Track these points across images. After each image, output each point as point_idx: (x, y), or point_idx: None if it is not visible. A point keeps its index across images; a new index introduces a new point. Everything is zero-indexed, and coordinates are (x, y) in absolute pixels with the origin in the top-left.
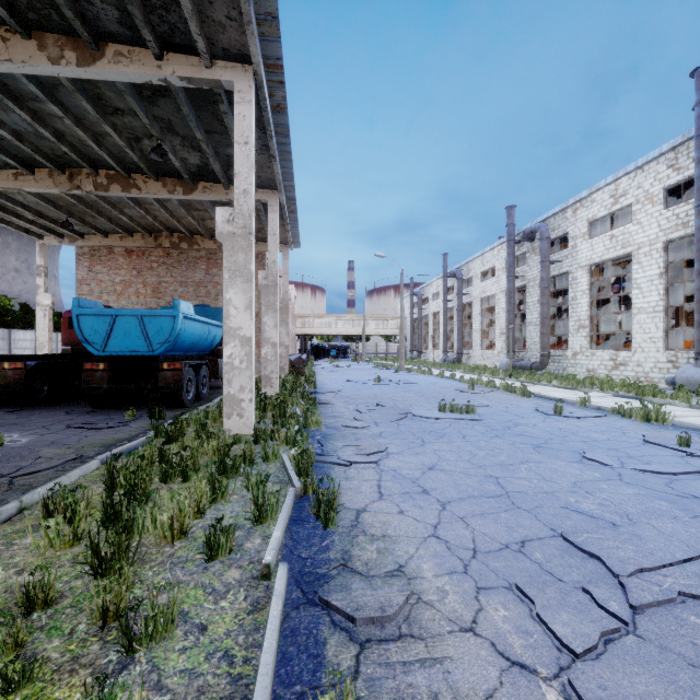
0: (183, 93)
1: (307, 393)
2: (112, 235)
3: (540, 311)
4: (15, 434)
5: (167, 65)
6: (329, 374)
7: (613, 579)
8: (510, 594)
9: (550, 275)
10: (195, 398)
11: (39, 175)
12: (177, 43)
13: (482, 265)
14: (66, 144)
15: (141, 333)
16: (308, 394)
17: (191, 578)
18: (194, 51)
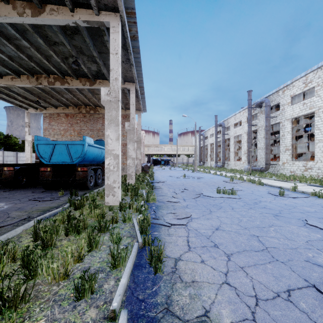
0: (86, 31)
1: (149, 182)
2: (59, 107)
3: (265, 142)
4: (3, 203)
5: (76, 14)
6: (160, 173)
7: None
8: None
9: (270, 124)
10: (94, 185)
11: (23, 78)
12: (81, 2)
13: (235, 120)
14: (33, 62)
15: (67, 153)
16: (150, 183)
17: (63, 316)
18: (90, 7)
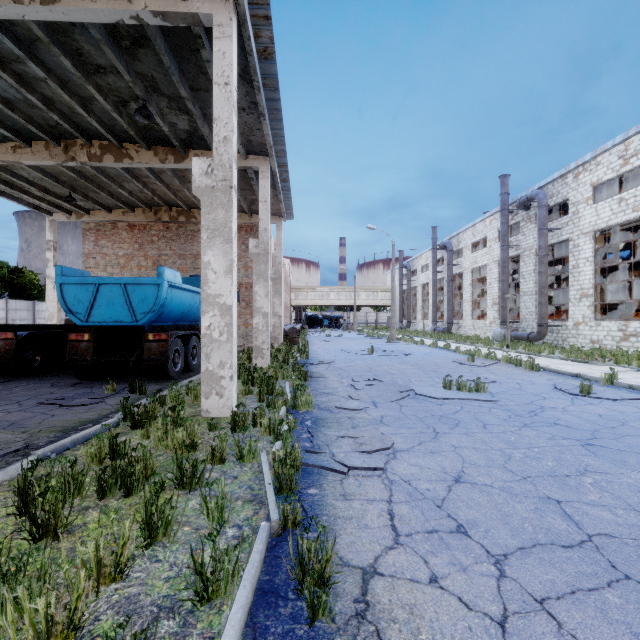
0: (161, 39)
1: (299, 365)
2: (115, 211)
3: (538, 280)
4: None
5: None
6: (322, 343)
7: None
8: None
9: (548, 243)
10: (184, 369)
11: (36, 147)
12: None
13: (473, 236)
14: (56, 112)
15: (125, 302)
16: (300, 366)
17: None
18: None
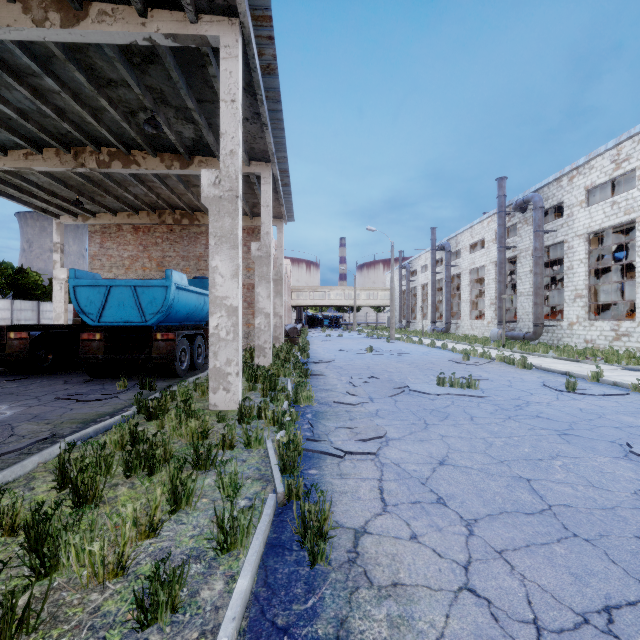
0: (171, 57)
1: (300, 363)
2: (120, 213)
3: (534, 281)
4: (4, 406)
5: (152, 22)
6: (322, 343)
7: None
8: None
9: (544, 244)
10: (190, 368)
11: (47, 154)
12: None
13: (471, 237)
14: (67, 122)
15: (135, 303)
16: (301, 364)
17: None
18: (178, 6)
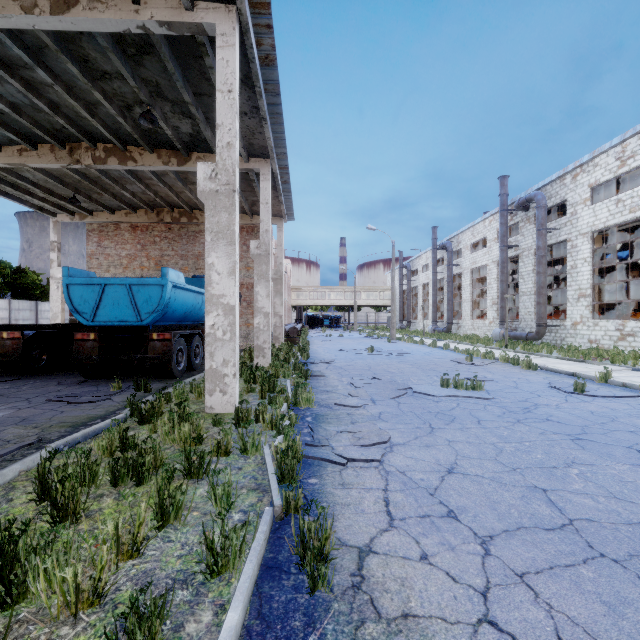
0: (166, 47)
1: (300, 364)
2: (118, 212)
3: (537, 280)
4: None
5: (145, 9)
6: (322, 343)
7: None
8: None
9: (547, 243)
10: (187, 368)
11: (42, 150)
12: None
13: (473, 236)
14: (62, 116)
15: (130, 302)
16: (301, 365)
17: None
18: None
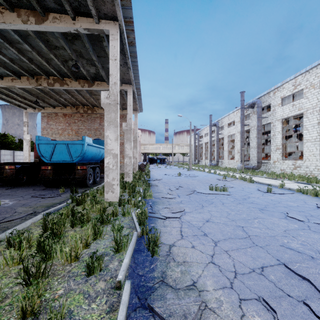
0: (86, 37)
1: (146, 180)
2: (57, 107)
3: (257, 141)
4: (7, 200)
5: (78, 22)
6: (156, 171)
7: (319, 295)
8: (259, 304)
9: (262, 124)
10: (93, 183)
11: (23, 79)
12: (82, 11)
13: (228, 120)
14: (34, 64)
15: (67, 152)
16: (146, 181)
17: (78, 287)
18: (90, 16)
